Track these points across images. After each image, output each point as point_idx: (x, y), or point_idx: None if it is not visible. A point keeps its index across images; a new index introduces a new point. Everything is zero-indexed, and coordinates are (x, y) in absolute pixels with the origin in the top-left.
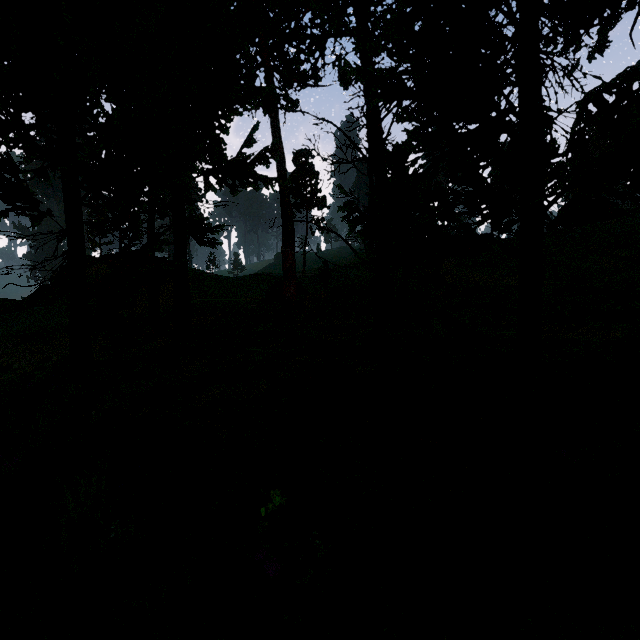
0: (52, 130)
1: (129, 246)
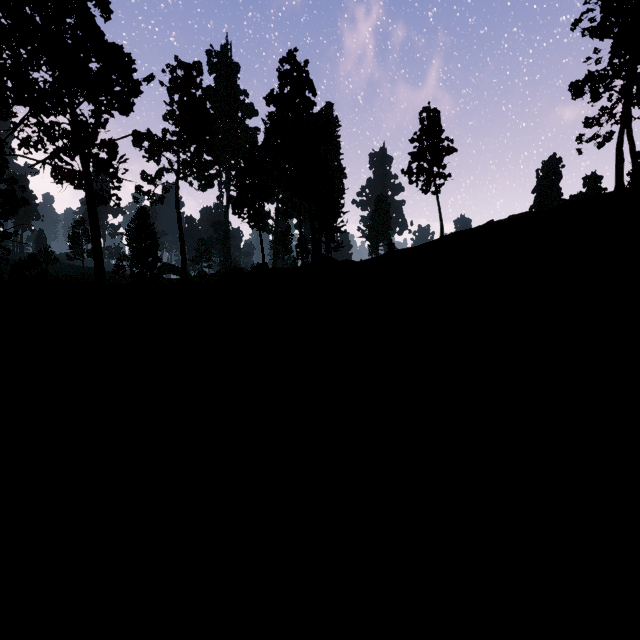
0: None
1: None
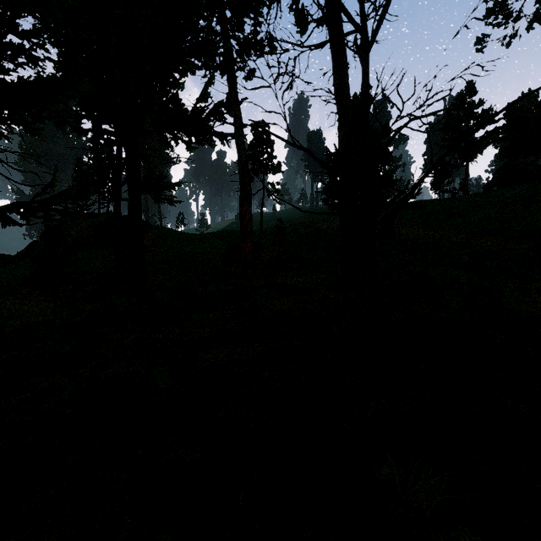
0: None
1: (39, 194)
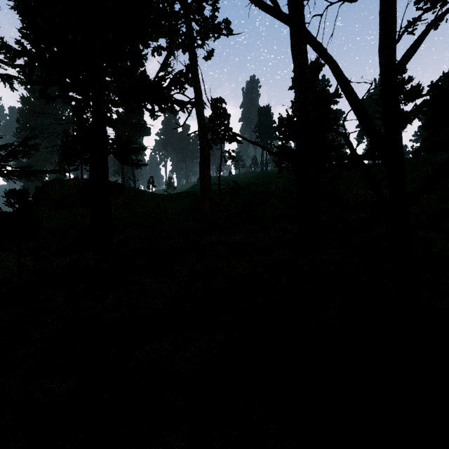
0: None
1: None
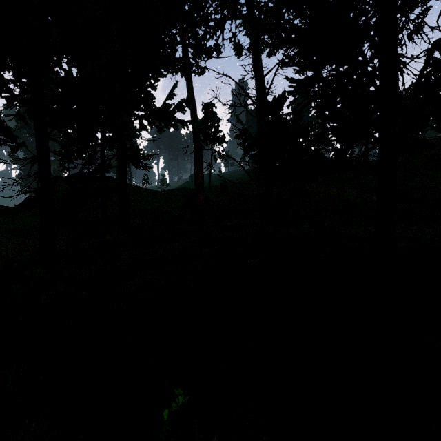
0: (25, 83)
1: (83, 168)
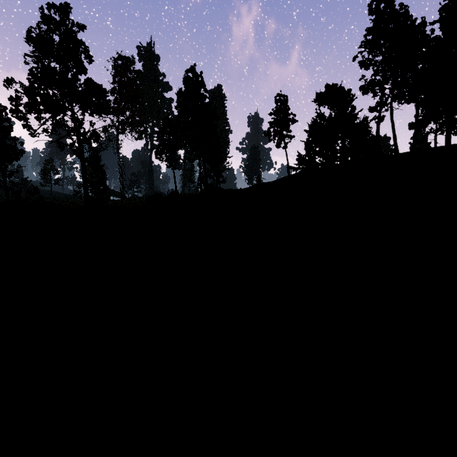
0: None
1: None
